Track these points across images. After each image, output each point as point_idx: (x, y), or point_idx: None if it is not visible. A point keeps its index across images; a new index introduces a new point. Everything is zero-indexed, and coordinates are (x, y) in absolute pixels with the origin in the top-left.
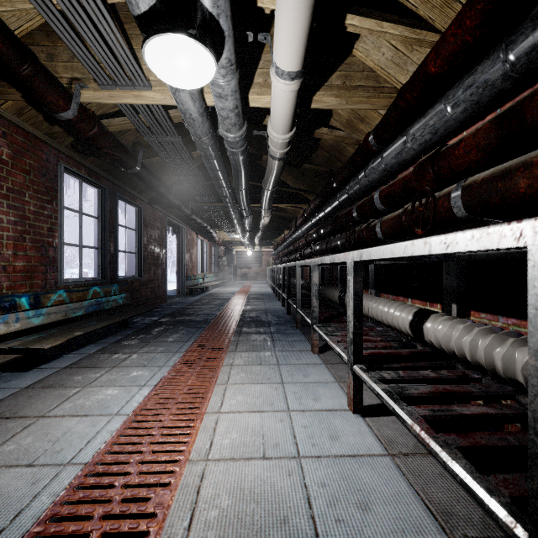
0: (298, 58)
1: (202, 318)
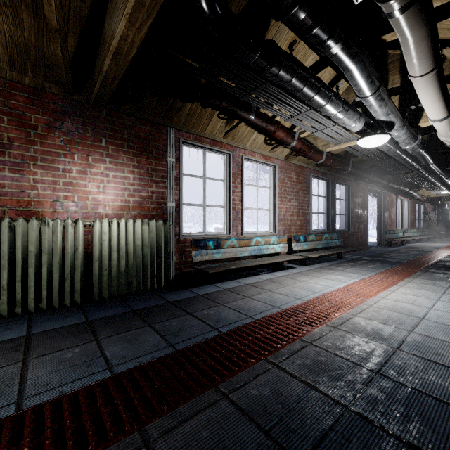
0: (442, 114)
1: (395, 260)
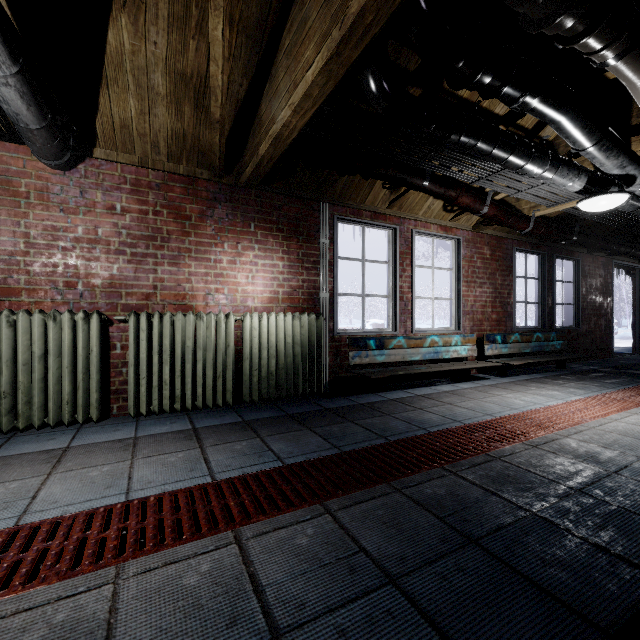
0: None
1: None
